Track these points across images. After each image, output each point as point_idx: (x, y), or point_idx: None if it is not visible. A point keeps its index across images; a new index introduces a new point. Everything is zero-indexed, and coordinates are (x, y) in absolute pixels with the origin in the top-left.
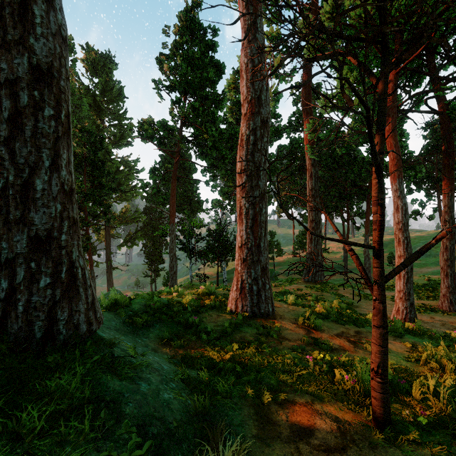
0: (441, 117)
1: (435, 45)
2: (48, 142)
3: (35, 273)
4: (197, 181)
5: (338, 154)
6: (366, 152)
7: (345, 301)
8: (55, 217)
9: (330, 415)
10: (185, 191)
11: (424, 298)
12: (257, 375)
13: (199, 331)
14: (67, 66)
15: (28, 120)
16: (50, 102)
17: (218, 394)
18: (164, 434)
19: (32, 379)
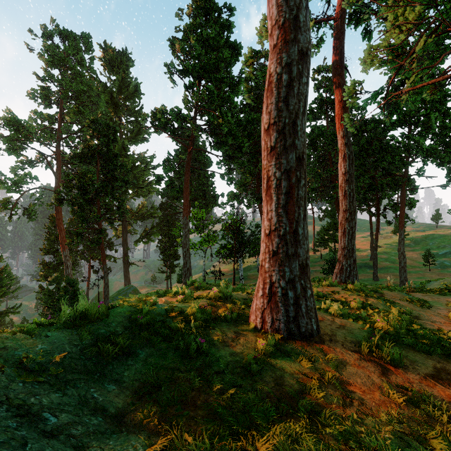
0: None
1: None
2: None
3: None
4: (212, 174)
5: (366, 140)
6: (401, 136)
7: (402, 310)
8: None
9: None
10: (200, 185)
11: None
12: None
13: (208, 365)
14: None
15: None
16: None
17: None
18: None
19: None
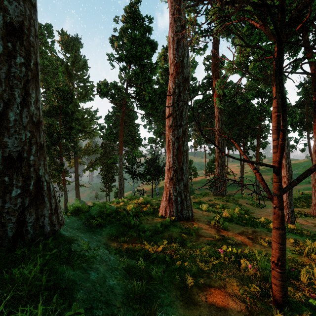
0: (312, 77)
1: (308, 25)
2: (20, 83)
3: (8, 186)
4: (137, 125)
5: (236, 105)
6: (257, 104)
7: (243, 209)
8: (25, 142)
9: (239, 296)
10: (130, 132)
11: (299, 206)
12: (182, 264)
13: (139, 230)
14: (35, 26)
15: (3, 65)
16: (21, 52)
17: (152, 279)
18: (108, 315)
19: (2, 270)
